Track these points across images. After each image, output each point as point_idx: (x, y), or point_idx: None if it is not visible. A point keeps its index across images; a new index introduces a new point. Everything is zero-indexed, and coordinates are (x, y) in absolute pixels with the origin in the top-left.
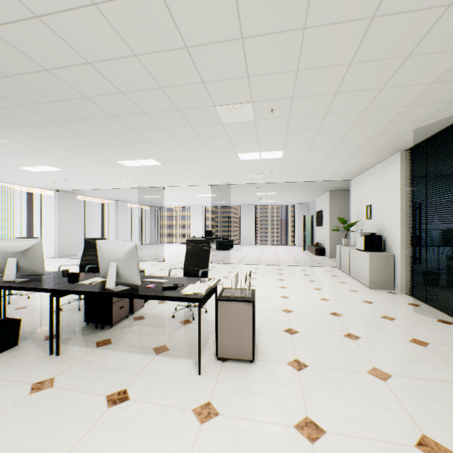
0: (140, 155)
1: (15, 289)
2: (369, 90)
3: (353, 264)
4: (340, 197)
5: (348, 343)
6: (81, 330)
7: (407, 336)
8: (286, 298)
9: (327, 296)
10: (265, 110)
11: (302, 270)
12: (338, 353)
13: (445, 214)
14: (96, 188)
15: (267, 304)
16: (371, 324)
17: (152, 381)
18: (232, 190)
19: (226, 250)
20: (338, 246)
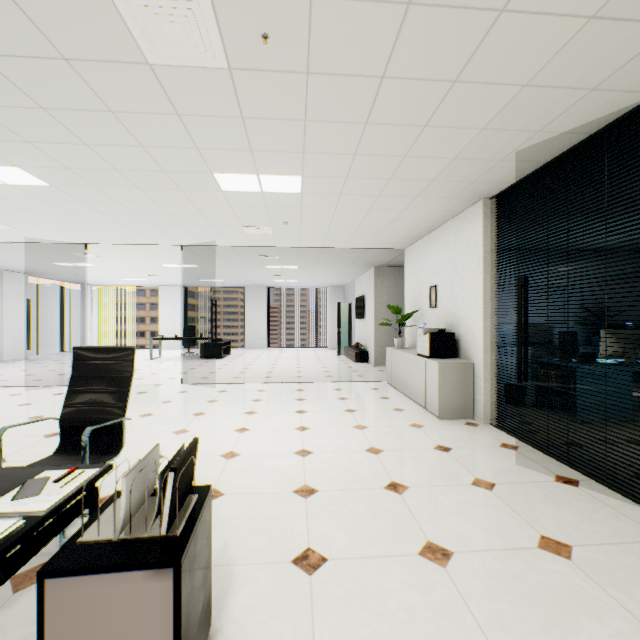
0: None
1: None
2: (477, 10)
3: (413, 378)
4: (389, 277)
5: (433, 581)
6: None
7: (530, 531)
8: (306, 455)
9: (378, 443)
10: (250, 33)
11: (336, 390)
12: (419, 629)
13: (556, 298)
14: None
15: (268, 475)
16: (463, 506)
17: None
18: (224, 257)
19: (217, 359)
20: (389, 349)
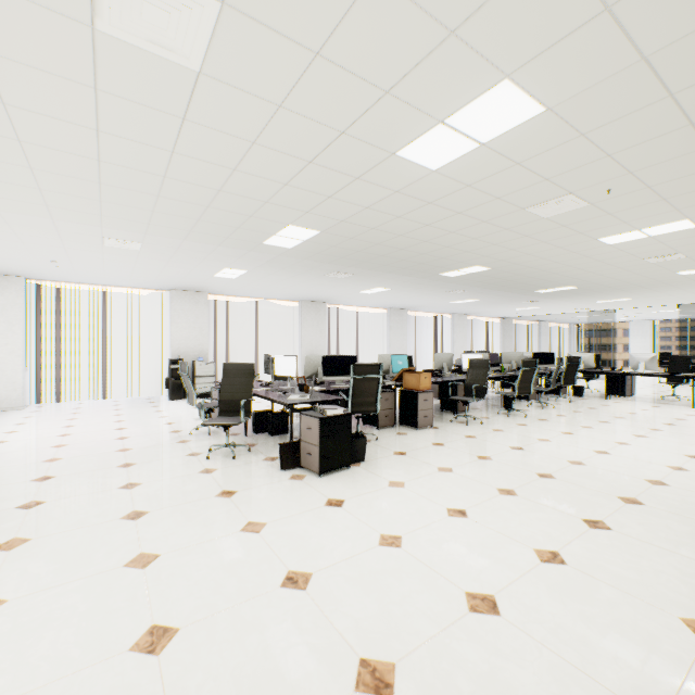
0: (618, 298)
1: (584, 373)
2: None
3: None
4: None
5: None
6: (607, 397)
7: None
8: None
9: None
10: None
11: None
12: None
13: None
14: (539, 314)
15: None
16: None
17: (667, 407)
18: None
19: None
20: None
